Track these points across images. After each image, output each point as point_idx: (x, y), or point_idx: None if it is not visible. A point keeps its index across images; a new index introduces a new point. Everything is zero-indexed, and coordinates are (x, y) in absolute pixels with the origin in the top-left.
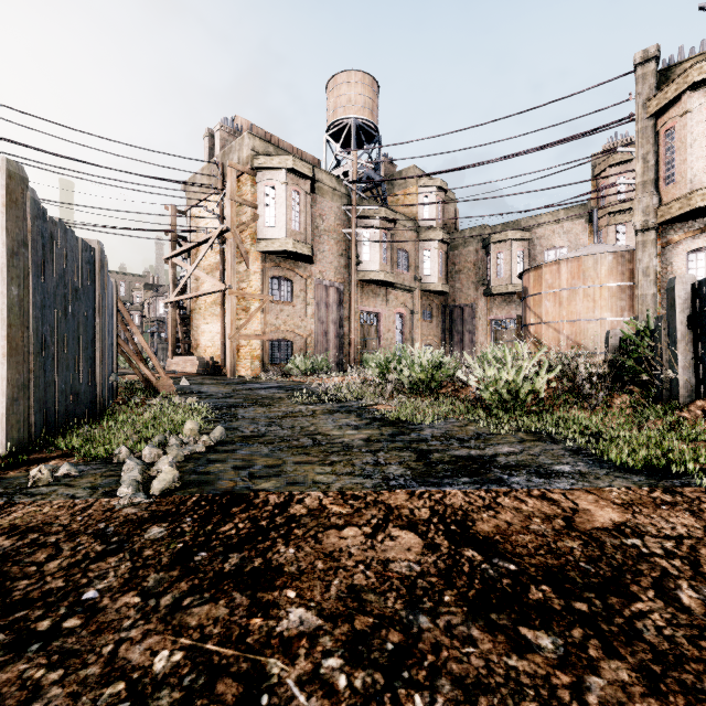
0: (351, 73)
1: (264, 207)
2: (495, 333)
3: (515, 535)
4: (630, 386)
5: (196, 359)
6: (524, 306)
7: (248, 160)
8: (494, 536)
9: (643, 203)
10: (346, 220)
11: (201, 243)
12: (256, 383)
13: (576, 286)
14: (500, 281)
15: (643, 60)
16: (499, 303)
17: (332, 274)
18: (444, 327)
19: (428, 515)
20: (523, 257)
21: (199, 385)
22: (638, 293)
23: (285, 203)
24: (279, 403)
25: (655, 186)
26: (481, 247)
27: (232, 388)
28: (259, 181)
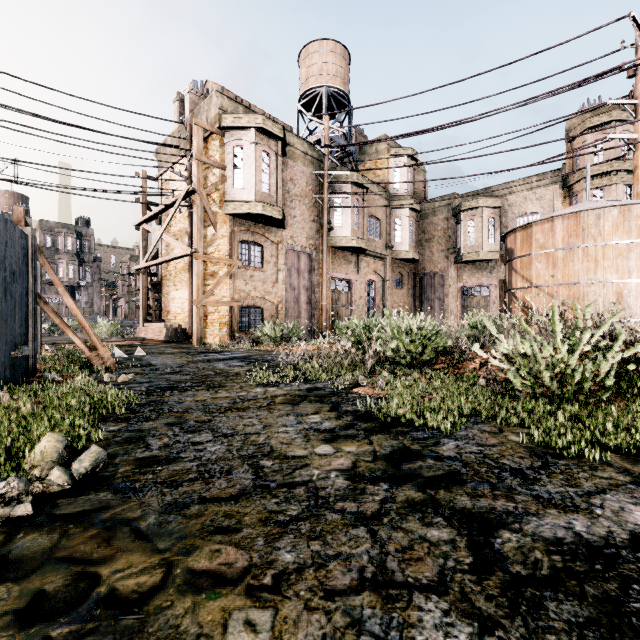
0: (323, 42)
1: (232, 169)
2: (466, 300)
3: None
4: None
5: (164, 325)
6: (509, 269)
7: (216, 119)
8: None
9: None
10: (318, 185)
11: (168, 206)
12: (219, 352)
13: (574, 245)
14: (471, 249)
15: None
16: (469, 271)
17: (304, 239)
18: (413, 294)
19: None
20: (494, 224)
21: (155, 355)
22: None
23: (254, 164)
24: (232, 382)
25: None
26: (451, 215)
27: (188, 360)
28: (228, 141)
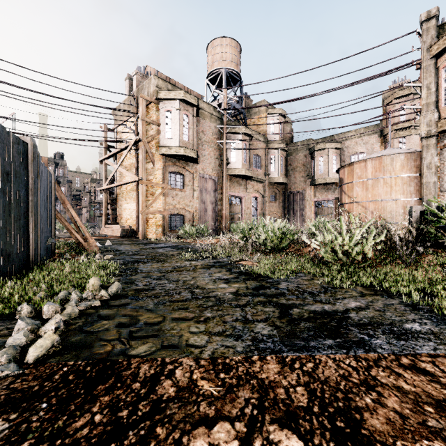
0: (223, 39)
1: (164, 125)
2: (318, 210)
3: (419, 441)
4: (434, 248)
5: (119, 227)
6: (340, 191)
7: (154, 93)
8: (394, 443)
9: (427, 118)
10: (220, 134)
11: (122, 149)
12: (158, 243)
13: (378, 176)
14: (321, 176)
15: (427, 18)
16: (320, 190)
17: (210, 170)
18: (283, 206)
19: (306, 400)
20: (336, 160)
21: (118, 245)
22: (423, 181)
23: (178, 122)
24: (171, 259)
25: (436, 106)
26: (308, 153)
27: (140, 247)
28: (161, 108)
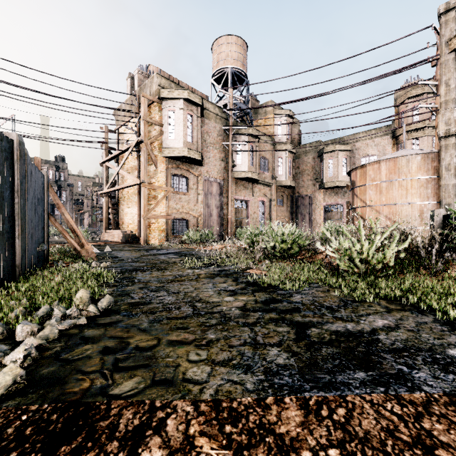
0: (228, 37)
1: (167, 126)
2: (327, 214)
3: None
4: None
5: (121, 232)
6: (352, 194)
7: (156, 93)
8: None
9: (446, 116)
10: (225, 136)
11: (124, 151)
12: (160, 249)
13: (393, 179)
14: (330, 179)
15: (446, 10)
16: (329, 194)
17: (215, 173)
18: (291, 210)
19: None
20: (346, 162)
21: (118, 251)
22: (441, 184)
23: (182, 123)
24: (172, 267)
25: (455, 104)
26: (317, 156)
27: (141, 254)
28: (164, 107)
